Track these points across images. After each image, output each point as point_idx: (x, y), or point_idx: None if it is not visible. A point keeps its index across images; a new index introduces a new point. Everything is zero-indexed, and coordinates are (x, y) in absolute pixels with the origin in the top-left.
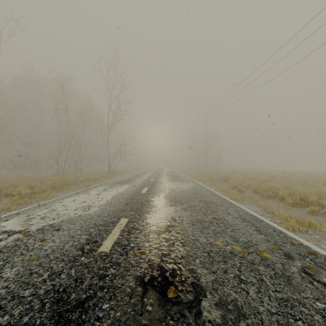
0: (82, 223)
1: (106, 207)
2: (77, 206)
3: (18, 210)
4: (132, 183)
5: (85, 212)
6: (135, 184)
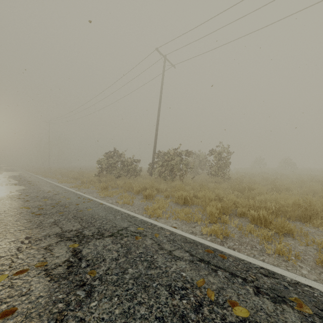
0: None
1: None
2: None
3: None
4: None
5: None
6: None
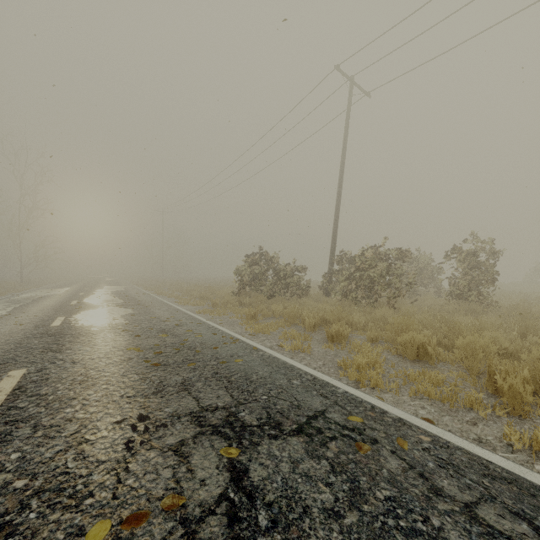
0: (63, 294)
1: (67, 292)
2: (47, 293)
3: (6, 296)
4: (71, 287)
5: (58, 293)
6: (75, 287)
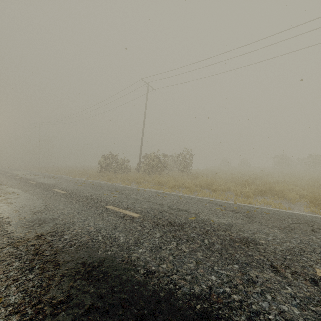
0: None
1: None
2: None
3: None
4: None
5: None
6: None
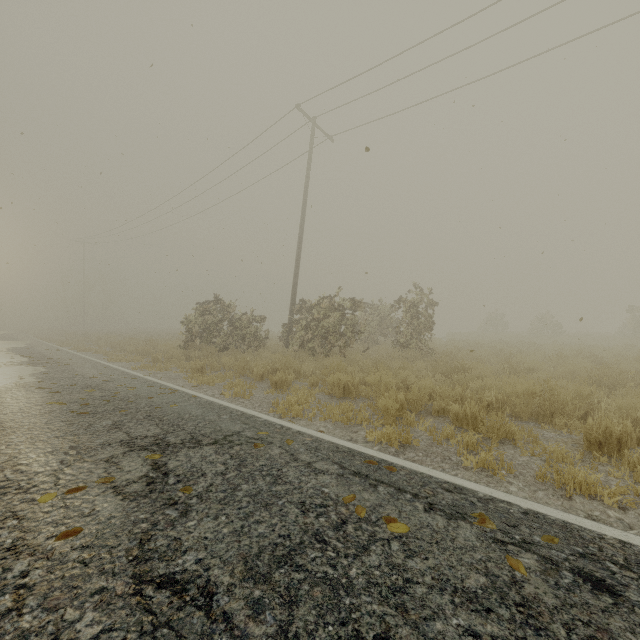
0: None
1: None
2: None
3: None
4: None
5: None
6: None
